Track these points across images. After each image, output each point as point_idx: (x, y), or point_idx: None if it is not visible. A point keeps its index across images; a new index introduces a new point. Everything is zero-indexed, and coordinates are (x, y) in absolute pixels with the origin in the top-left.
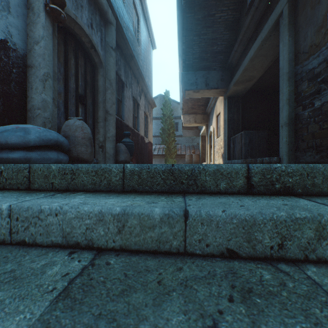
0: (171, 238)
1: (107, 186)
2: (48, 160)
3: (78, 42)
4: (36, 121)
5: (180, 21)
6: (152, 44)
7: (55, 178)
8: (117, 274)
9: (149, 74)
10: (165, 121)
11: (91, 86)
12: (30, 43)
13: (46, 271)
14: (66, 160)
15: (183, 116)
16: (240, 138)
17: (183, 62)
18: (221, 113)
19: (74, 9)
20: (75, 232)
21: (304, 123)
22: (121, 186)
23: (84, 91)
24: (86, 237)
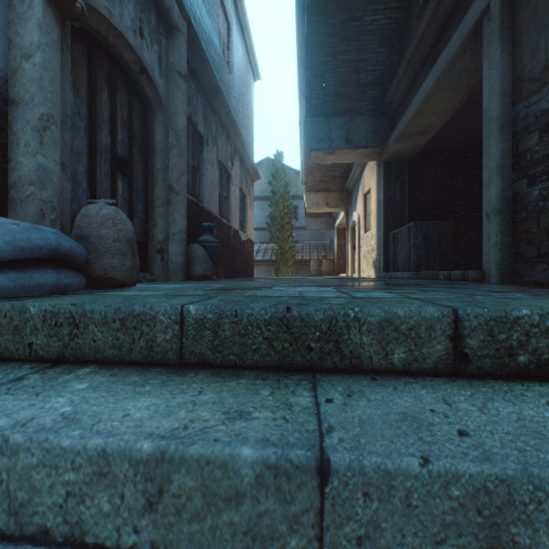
0: (284, 529)
1: (147, 353)
2: (34, 288)
3: (115, 62)
4: (25, 208)
5: (301, 31)
6: (253, 71)
7: (35, 334)
8: None
9: (249, 122)
10: (275, 203)
11: (141, 142)
12: (15, 58)
13: None
14: (80, 285)
15: (307, 194)
16: (407, 234)
17: (307, 102)
18: (372, 190)
19: None
20: (38, 502)
21: (531, 211)
22: (176, 353)
23: (128, 152)
24: (66, 516)
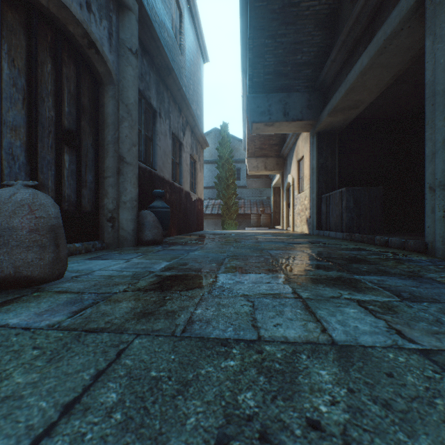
0: None
1: None
2: None
3: (60, 34)
4: None
5: (244, 17)
6: (203, 54)
7: None
8: None
9: (199, 98)
10: (222, 166)
11: (91, 114)
12: None
13: None
14: None
15: (248, 159)
16: (339, 198)
17: (250, 80)
18: (306, 157)
19: None
20: None
21: None
22: None
23: (76, 124)
24: None
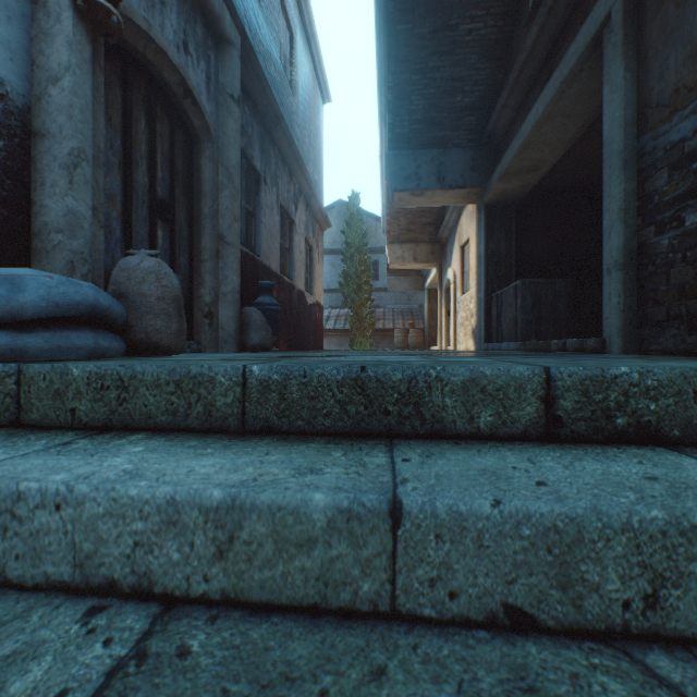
0: (356, 574)
1: (205, 419)
2: (71, 351)
3: (154, 83)
4: (52, 260)
5: (382, 42)
6: (322, 92)
7: (79, 398)
8: (203, 694)
9: (317, 156)
10: (350, 257)
11: (185, 181)
12: (39, 82)
13: (7, 682)
14: (119, 350)
15: (390, 246)
16: (513, 296)
17: (389, 131)
18: (471, 241)
19: (145, 8)
20: (105, 553)
21: (659, 264)
22: (237, 418)
23: (170, 193)
24: (134, 567)
